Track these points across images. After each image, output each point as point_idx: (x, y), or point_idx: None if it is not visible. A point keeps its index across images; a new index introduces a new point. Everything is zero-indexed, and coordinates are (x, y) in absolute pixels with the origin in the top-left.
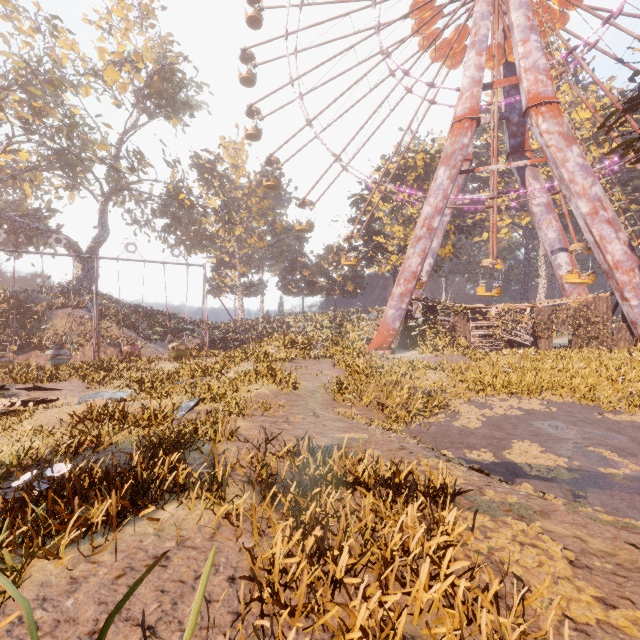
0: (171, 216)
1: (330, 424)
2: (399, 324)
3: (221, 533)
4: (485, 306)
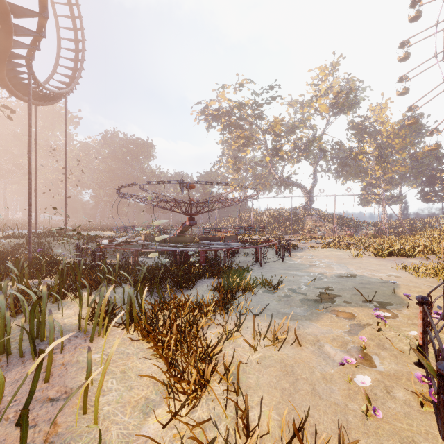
0: (344, 164)
1: None
2: None
3: None
4: None
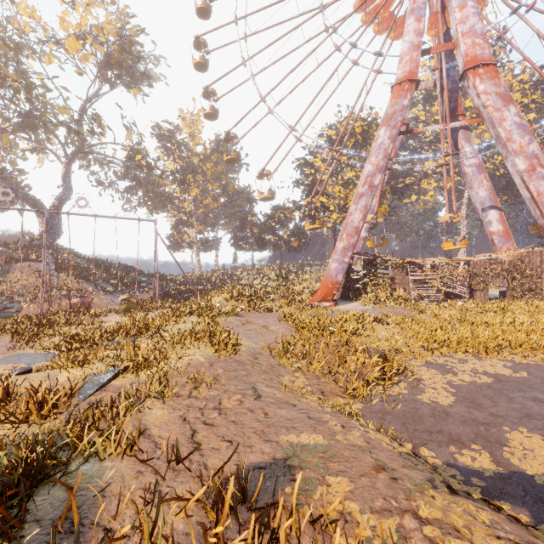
0: (132, 178)
1: (274, 412)
2: (342, 277)
3: None
4: (423, 260)
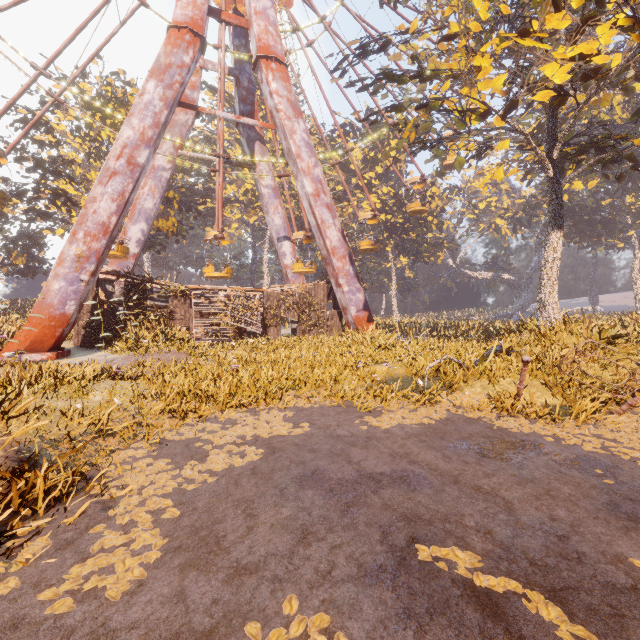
0: None
1: None
2: (75, 306)
3: None
4: (212, 287)
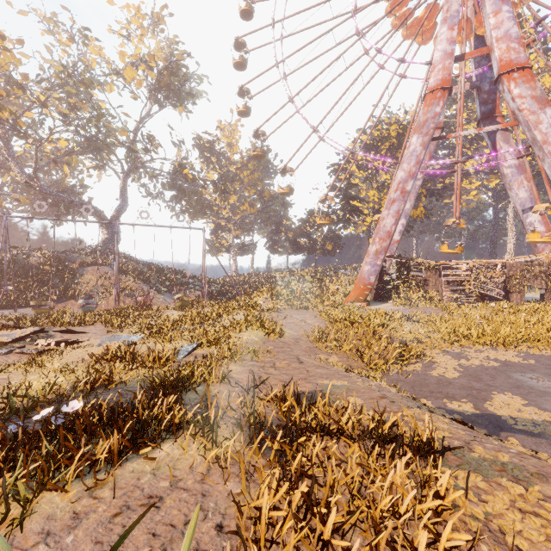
0: (177, 188)
1: (313, 370)
2: (374, 279)
3: (211, 476)
4: (456, 262)
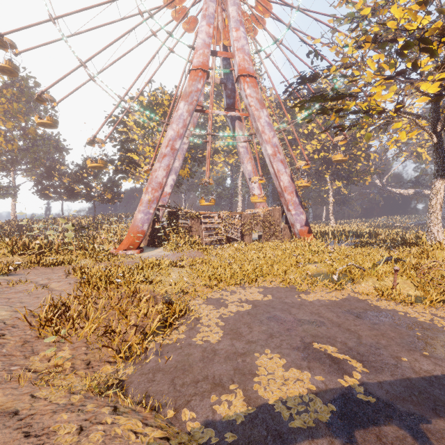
0: None
1: None
2: (147, 226)
3: None
4: (212, 213)
